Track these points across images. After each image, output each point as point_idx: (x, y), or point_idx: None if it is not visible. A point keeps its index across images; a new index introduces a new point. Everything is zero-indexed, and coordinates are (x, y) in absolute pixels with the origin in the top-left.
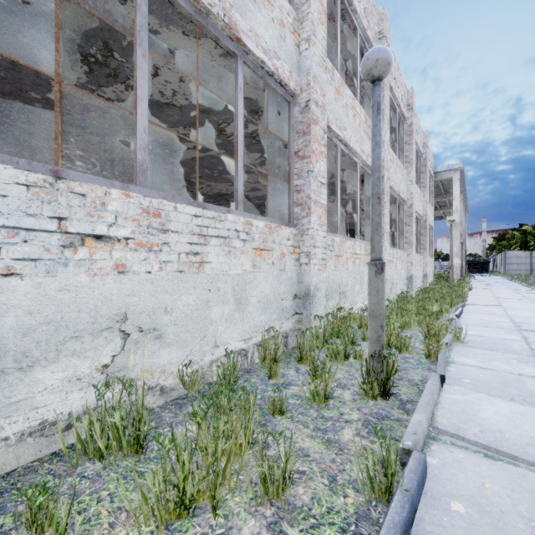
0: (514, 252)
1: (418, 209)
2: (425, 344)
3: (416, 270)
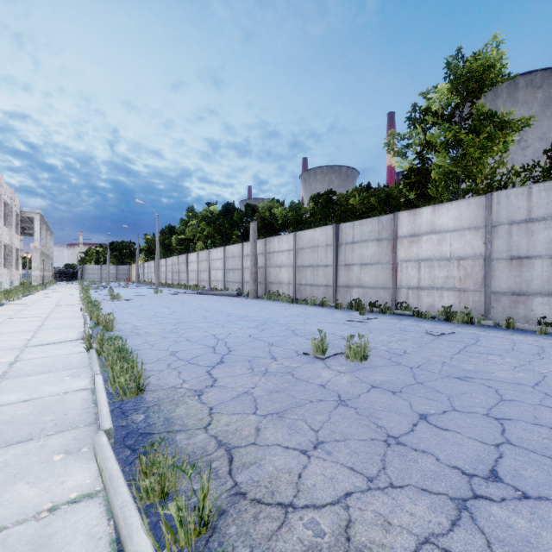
0: (91, 266)
1: (6, 241)
2: (6, 298)
3: (5, 279)
